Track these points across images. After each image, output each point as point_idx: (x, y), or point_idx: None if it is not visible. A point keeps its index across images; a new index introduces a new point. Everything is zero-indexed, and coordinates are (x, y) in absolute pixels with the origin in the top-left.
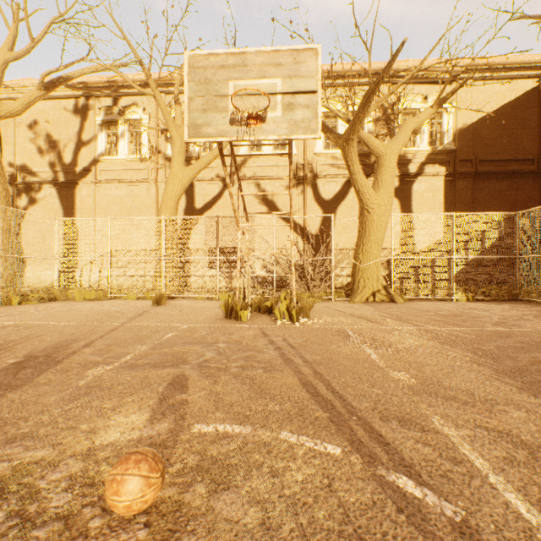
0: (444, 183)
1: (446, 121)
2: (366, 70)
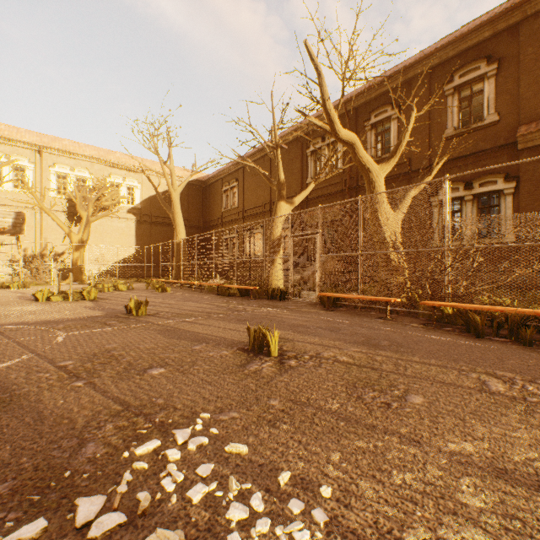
0: (136, 224)
1: (137, 192)
2: (86, 156)
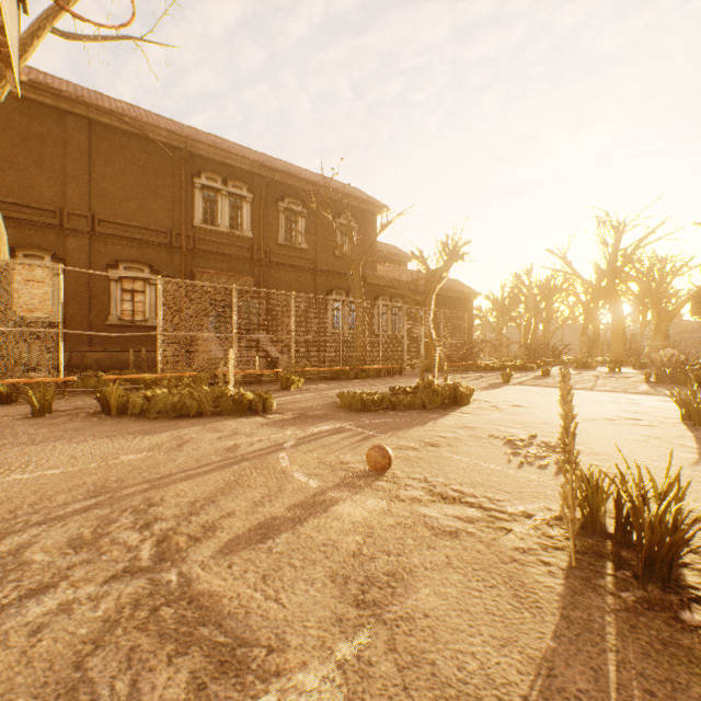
0: None
1: None
2: None
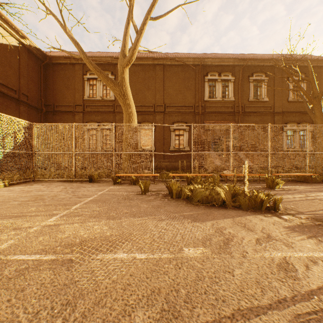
0: None
1: None
2: None
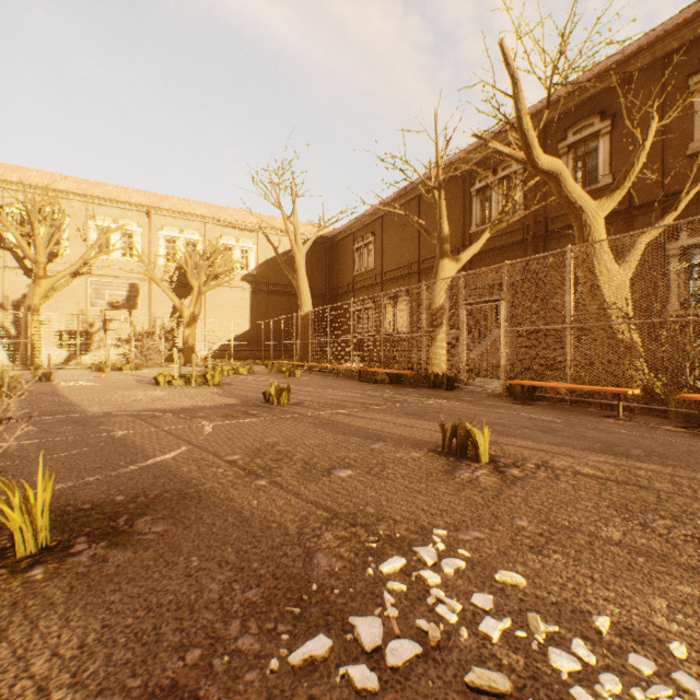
0: (251, 294)
1: (252, 256)
2: (197, 215)
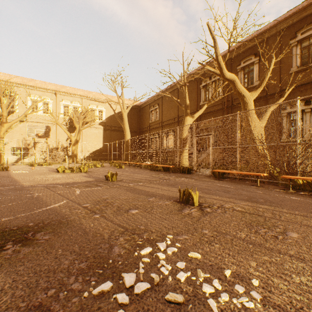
0: (103, 131)
1: (104, 113)
2: (78, 95)
